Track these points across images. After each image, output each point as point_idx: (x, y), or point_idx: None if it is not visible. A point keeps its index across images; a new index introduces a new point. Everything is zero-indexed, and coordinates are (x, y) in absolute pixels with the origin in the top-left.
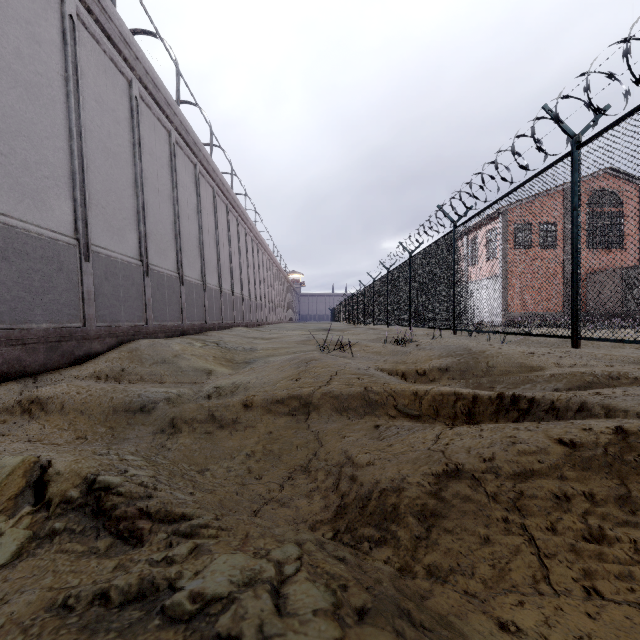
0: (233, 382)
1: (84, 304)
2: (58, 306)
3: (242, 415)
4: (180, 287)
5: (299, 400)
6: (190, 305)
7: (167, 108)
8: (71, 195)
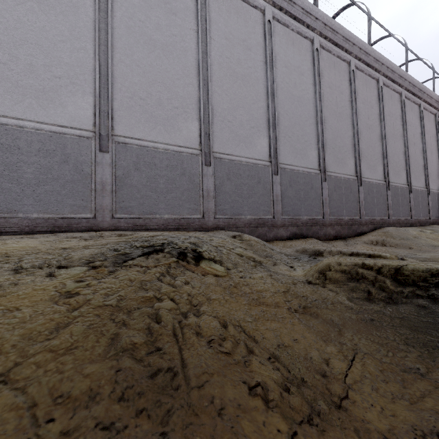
0: None
1: (359, 207)
2: (350, 209)
3: None
4: (409, 194)
5: None
6: (416, 206)
7: (399, 80)
8: (353, 156)
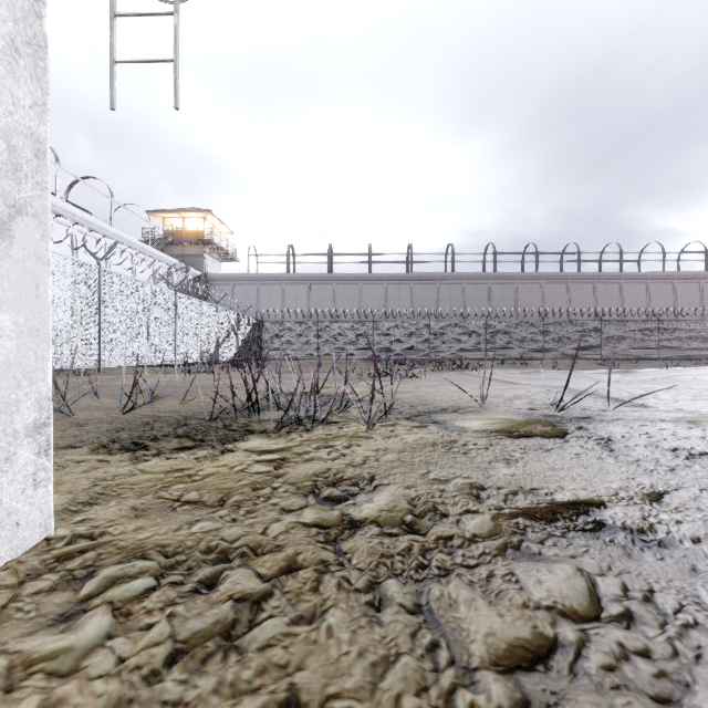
0: None
1: None
2: None
3: None
4: None
5: None
6: None
7: (482, 278)
8: None
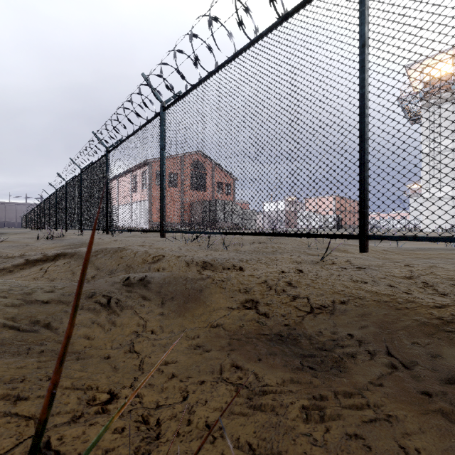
0: None
1: None
2: None
3: None
4: None
5: None
6: None
7: None
8: None
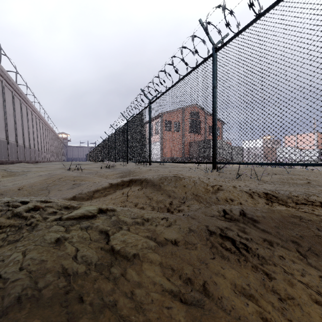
0: (14, 183)
1: None
2: None
3: (17, 191)
4: None
5: (45, 184)
6: None
7: None
8: None
